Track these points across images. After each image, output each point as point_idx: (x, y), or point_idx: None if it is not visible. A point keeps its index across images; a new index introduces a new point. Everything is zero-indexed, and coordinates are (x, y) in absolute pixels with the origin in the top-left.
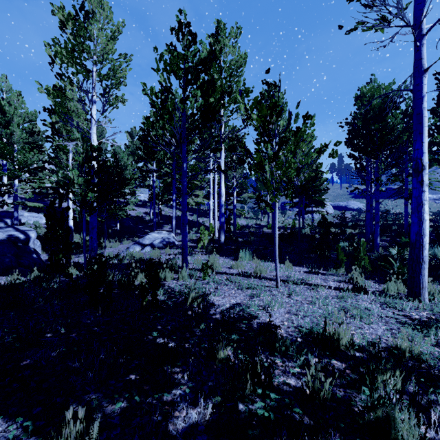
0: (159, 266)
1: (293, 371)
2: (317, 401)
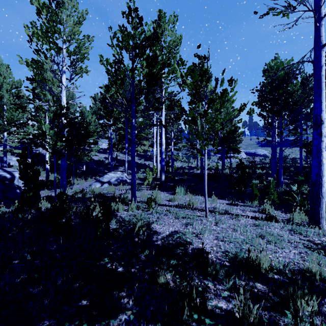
0: (114, 199)
1: (224, 295)
2: (247, 325)
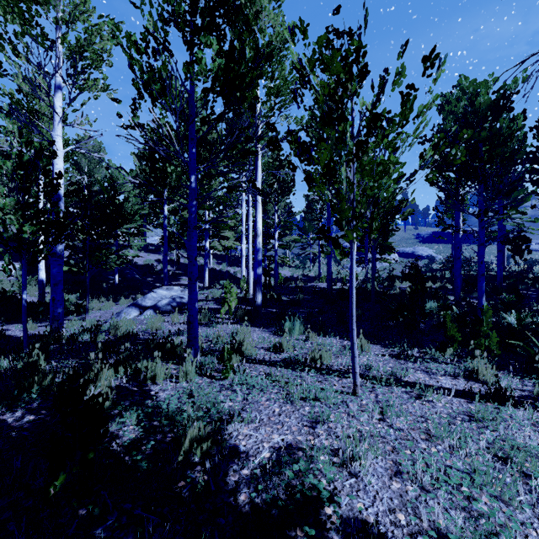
0: (154, 348)
1: None
2: None
